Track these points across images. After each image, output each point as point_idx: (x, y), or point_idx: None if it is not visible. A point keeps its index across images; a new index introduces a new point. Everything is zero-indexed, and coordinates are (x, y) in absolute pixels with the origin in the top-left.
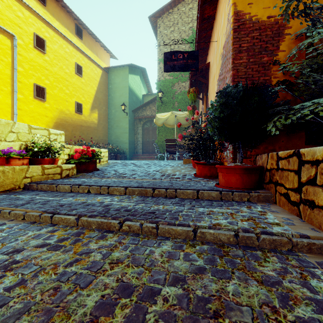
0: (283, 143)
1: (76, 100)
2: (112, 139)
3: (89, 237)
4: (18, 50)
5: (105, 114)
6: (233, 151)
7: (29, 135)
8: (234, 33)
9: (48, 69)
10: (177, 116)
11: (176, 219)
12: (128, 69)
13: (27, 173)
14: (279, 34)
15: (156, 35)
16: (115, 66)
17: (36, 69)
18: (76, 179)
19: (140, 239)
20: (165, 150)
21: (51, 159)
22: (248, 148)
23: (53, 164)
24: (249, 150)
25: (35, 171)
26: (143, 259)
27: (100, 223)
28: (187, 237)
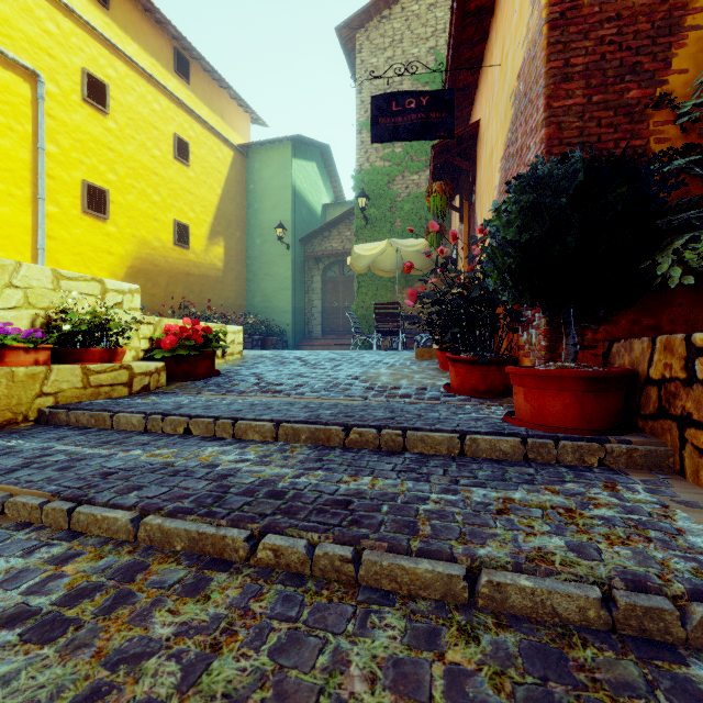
0: (681, 309)
1: (176, 218)
2: (256, 303)
3: (156, 588)
4: (47, 106)
5: (241, 249)
6: (548, 330)
7: (54, 294)
8: (551, 32)
9: (113, 149)
10: (401, 250)
11: (412, 532)
12: (291, 148)
13: (45, 385)
14: (672, 29)
15: (354, 70)
16: (262, 142)
17: (86, 149)
18: (163, 399)
19: (306, 600)
20: (373, 328)
21: (105, 351)
22: (587, 323)
23: (111, 361)
24: (591, 328)
25: (66, 379)
26: (310, 694)
27: (196, 536)
28: (450, 596)
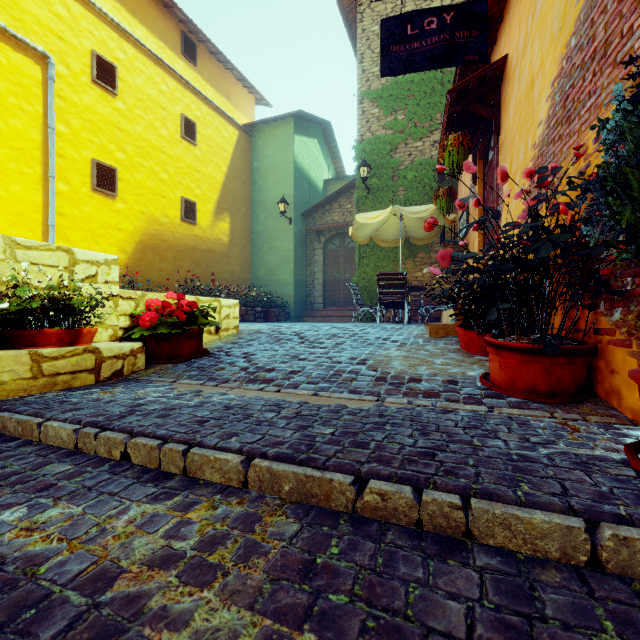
0: None
1: (183, 195)
2: (260, 276)
3: None
4: (58, 87)
5: (246, 224)
6: None
7: (6, 265)
8: None
9: (122, 128)
10: (404, 219)
11: None
12: (293, 125)
13: None
14: None
15: (354, 42)
16: (265, 120)
17: (96, 128)
18: (127, 391)
19: None
20: (374, 299)
21: (65, 332)
22: None
23: (73, 344)
24: None
25: (8, 368)
26: None
27: None
28: None
